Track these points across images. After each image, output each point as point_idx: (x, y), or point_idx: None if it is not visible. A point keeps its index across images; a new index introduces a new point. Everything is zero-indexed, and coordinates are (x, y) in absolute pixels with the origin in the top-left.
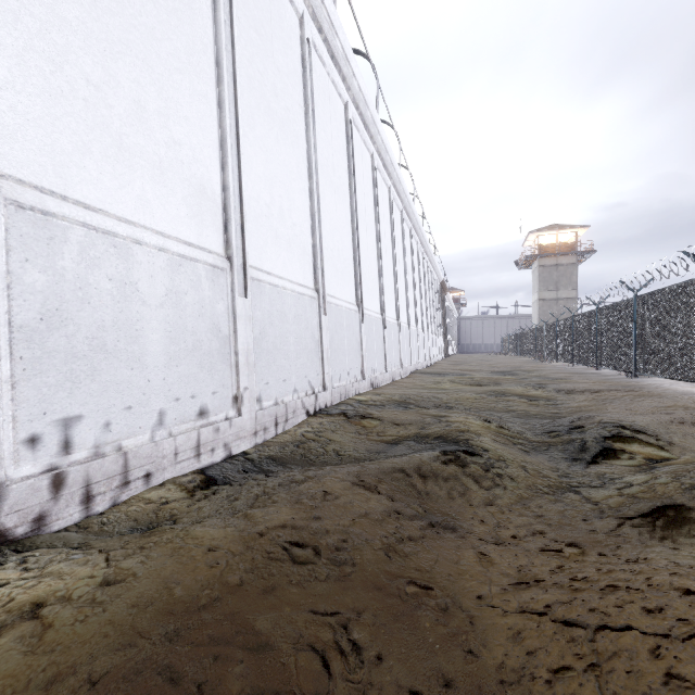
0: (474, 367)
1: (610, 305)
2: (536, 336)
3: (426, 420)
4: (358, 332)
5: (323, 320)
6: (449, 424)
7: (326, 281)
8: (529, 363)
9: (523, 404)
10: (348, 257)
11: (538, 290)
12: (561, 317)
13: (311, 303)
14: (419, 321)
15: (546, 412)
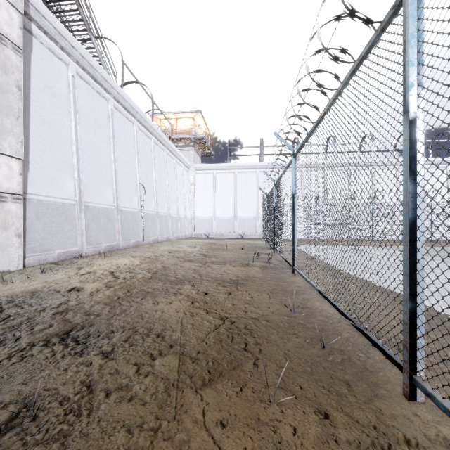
0: None
1: None
2: None
3: None
4: None
5: None
6: None
7: None
8: None
9: None
10: None
11: None
12: None
13: None
14: None
15: None
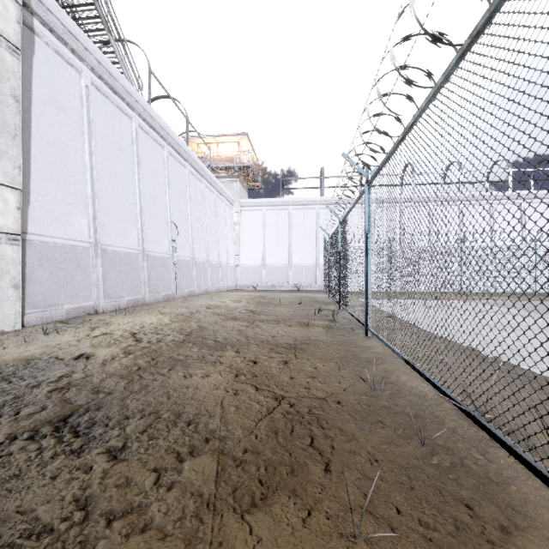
0: None
1: None
2: None
3: None
4: None
5: None
6: None
7: None
8: None
9: None
10: None
11: None
12: None
13: None
14: None
15: None
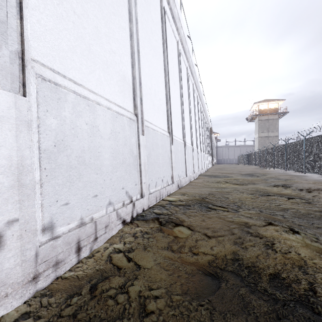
0: (230, 171)
1: (316, 136)
2: (260, 155)
3: (235, 231)
4: (169, 151)
5: (141, 139)
6: (265, 241)
7: (144, 110)
8: (257, 169)
9: (287, 202)
10: (162, 98)
11: (258, 132)
12: (270, 146)
13: (129, 123)
14: (201, 147)
15: (311, 210)
